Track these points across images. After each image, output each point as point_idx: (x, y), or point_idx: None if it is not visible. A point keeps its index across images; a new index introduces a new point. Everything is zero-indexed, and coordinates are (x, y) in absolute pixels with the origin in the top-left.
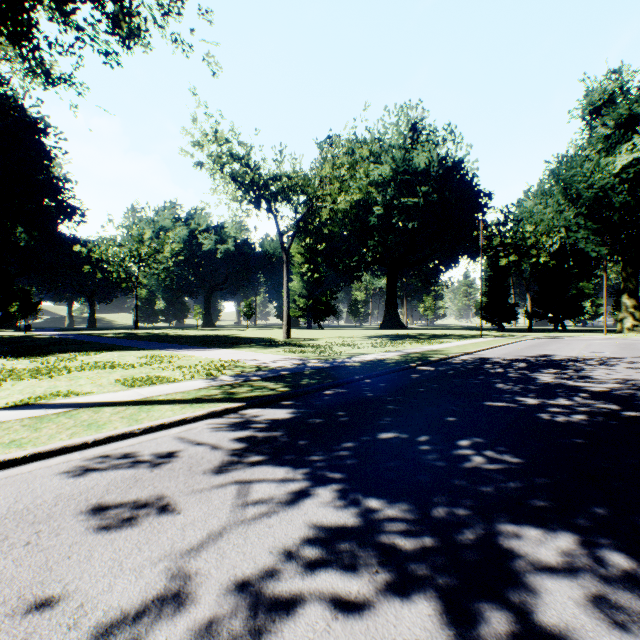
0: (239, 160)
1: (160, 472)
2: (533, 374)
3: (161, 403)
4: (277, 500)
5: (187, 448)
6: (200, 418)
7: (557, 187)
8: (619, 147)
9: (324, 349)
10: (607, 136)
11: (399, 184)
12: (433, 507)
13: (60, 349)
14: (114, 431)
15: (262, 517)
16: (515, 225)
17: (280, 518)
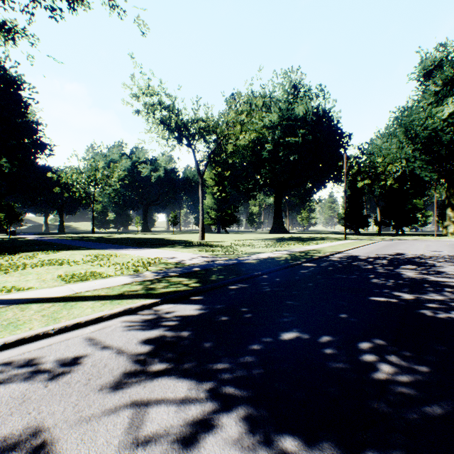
0: (166, 108)
1: (54, 388)
2: (397, 270)
3: (85, 299)
4: (173, 437)
5: (94, 352)
6: (116, 315)
7: (400, 129)
8: (446, 100)
9: (229, 249)
10: (436, 92)
11: (284, 128)
12: (361, 451)
13: (28, 249)
14: (27, 332)
15: None
16: (369, 157)
17: None
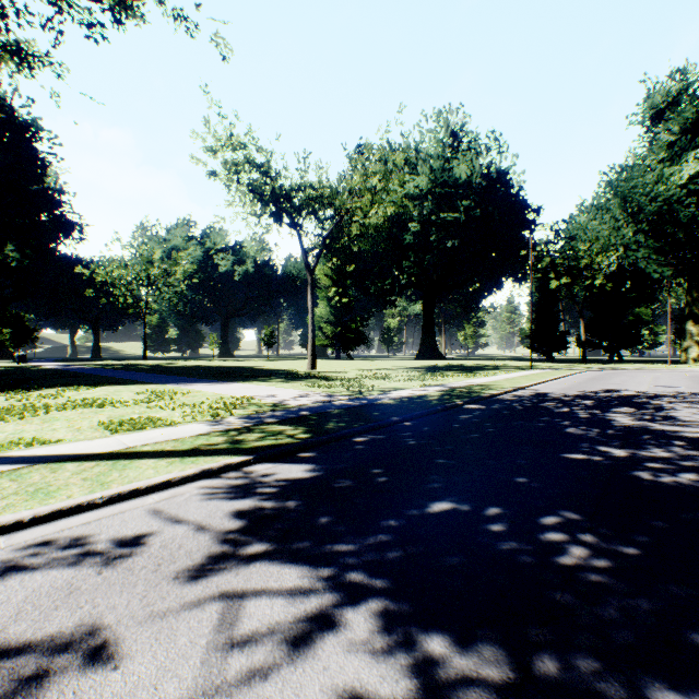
0: (257, 168)
1: (111, 575)
2: (606, 414)
3: (144, 456)
4: (281, 636)
5: (162, 529)
6: (190, 479)
7: (615, 200)
8: (685, 155)
9: (354, 383)
10: (671, 143)
11: (437, 198)
12: (534, 653)
13: (49, 383)
14: (65, 502)
15: (252, 678)
16: (567, 243)
17: (282, 681)
